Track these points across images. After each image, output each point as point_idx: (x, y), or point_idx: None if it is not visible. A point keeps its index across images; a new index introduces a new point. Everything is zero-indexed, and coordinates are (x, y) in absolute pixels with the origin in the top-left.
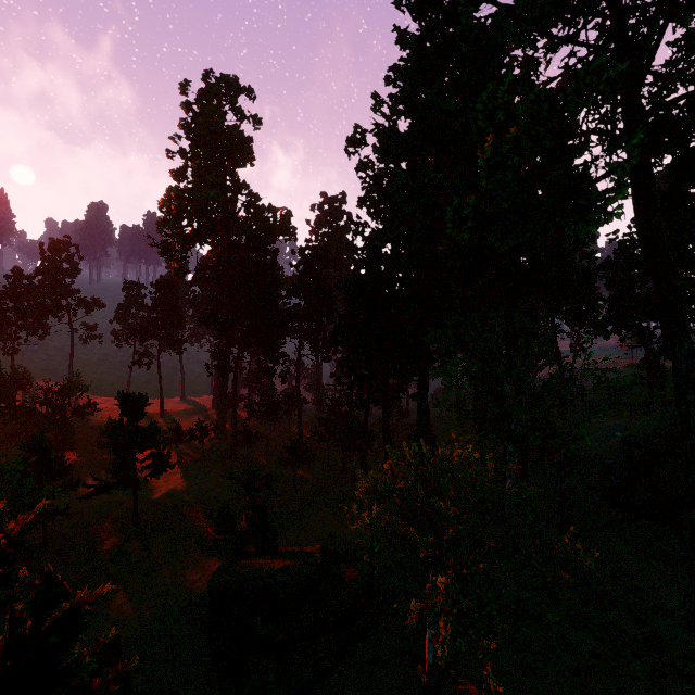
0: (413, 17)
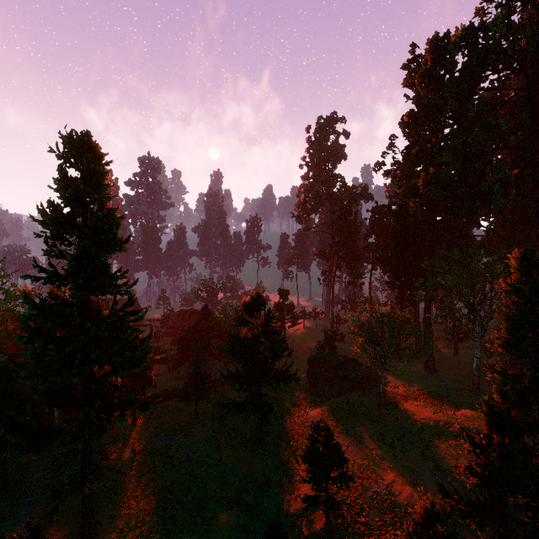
0: (412, 89)
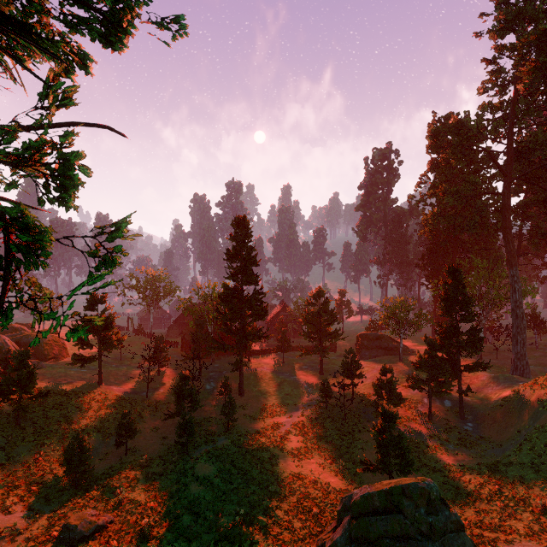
0: None
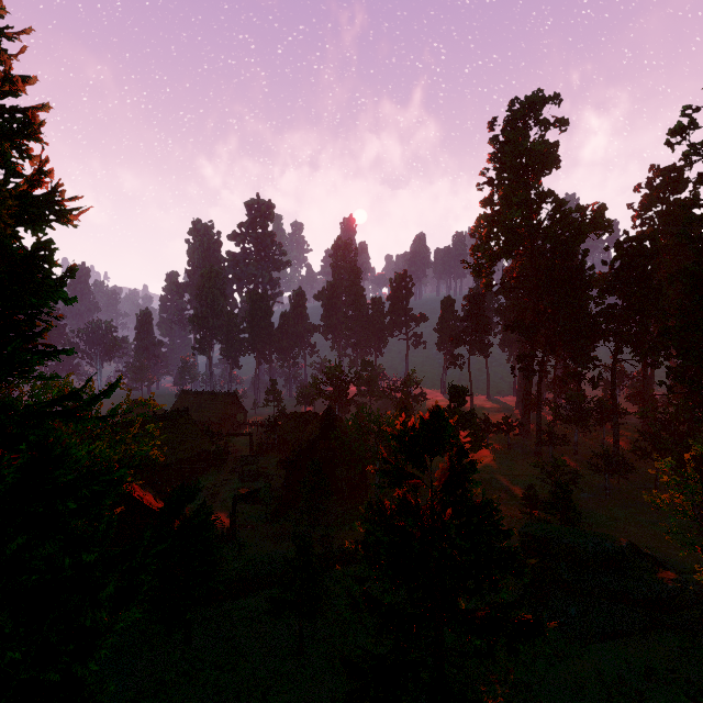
0: None
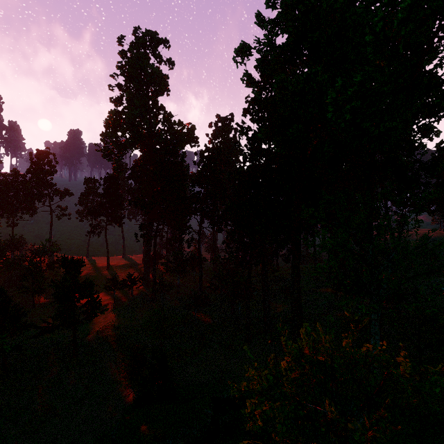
0: None
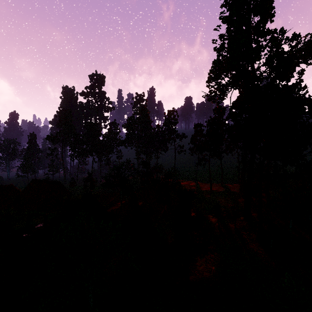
0: None
